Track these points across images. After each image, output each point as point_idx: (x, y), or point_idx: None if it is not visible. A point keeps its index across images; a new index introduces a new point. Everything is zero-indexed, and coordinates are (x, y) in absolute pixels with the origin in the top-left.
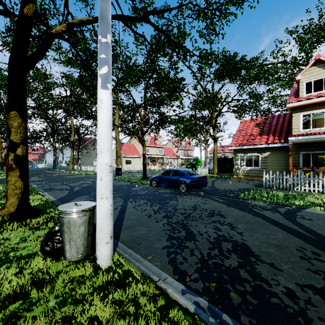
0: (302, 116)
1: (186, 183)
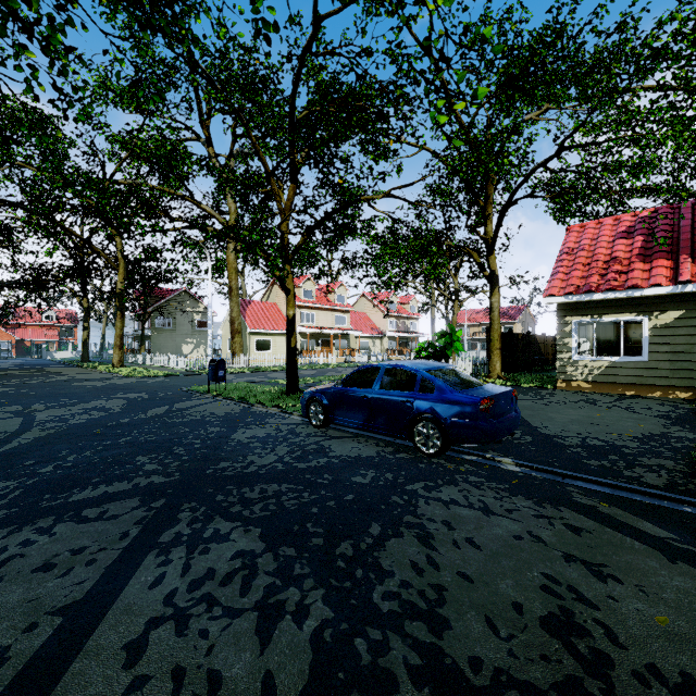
0: None
1: (443, 422)
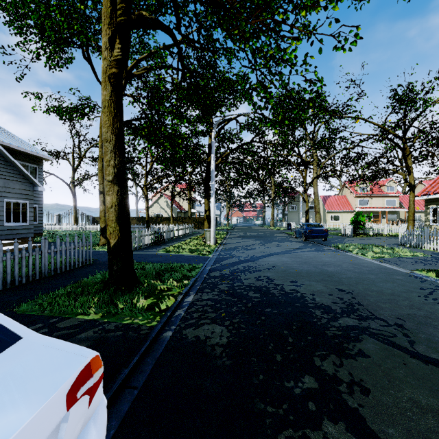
0: None
1: (304, 234)
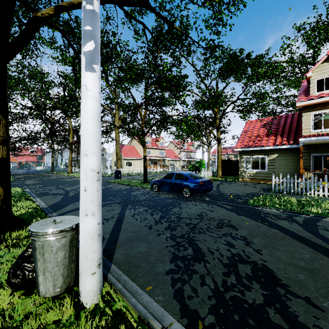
0: (313, 115)
1: (190, 188)
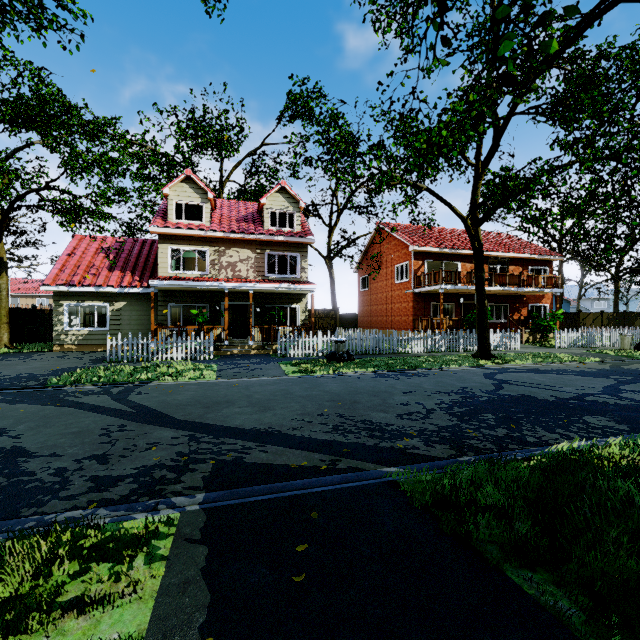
0: (172, 250)
1: None
